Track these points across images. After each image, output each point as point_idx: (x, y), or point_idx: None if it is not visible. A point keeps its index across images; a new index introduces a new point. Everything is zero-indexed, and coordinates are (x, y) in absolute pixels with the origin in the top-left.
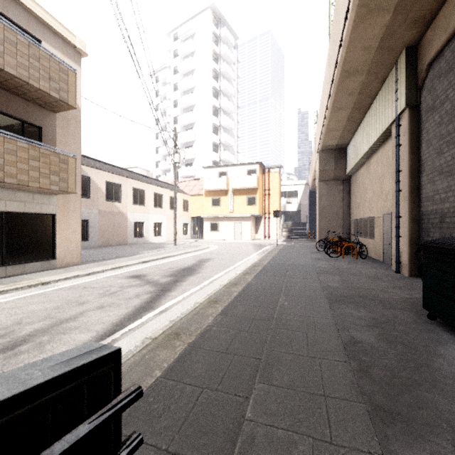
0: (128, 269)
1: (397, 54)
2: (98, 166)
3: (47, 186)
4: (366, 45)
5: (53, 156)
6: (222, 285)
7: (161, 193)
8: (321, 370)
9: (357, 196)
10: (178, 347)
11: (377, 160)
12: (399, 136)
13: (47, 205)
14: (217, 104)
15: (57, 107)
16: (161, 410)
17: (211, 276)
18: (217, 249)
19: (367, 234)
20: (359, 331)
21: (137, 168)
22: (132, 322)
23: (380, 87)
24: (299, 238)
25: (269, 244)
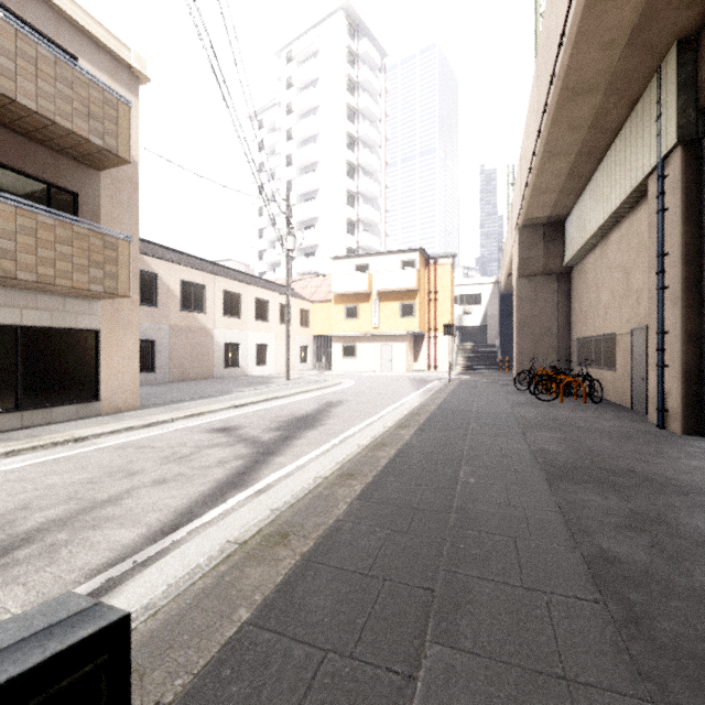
0: (211, 417)
1: (660, 54)
2: (170, 256)
3: (85, 285)
4: (607, 41)
5: (94, 237)
6: (362, 446)
7: (266, 299)
8: (552, 617)
9: (584, 300)
10: (284, 560)
11: (619, 239)
12: (663, 194)
13: (87, 316)
14: (353, 159)
15: (102, 161)
16: (243, 699)
17: (343, 431)
18: (354, 386)
19: (601, 362)
20: (612, 538)
21: (231, 262)
22: (209, 509)
23: (628, 115)
24: (485, 369)
25: (437, 378)
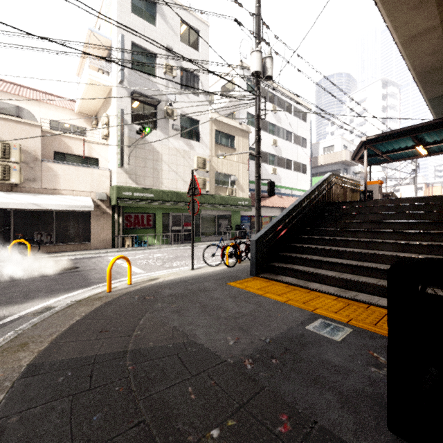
0: None
1: None
2: None
3: None
4: None
5: None
6: None
7: None
8: None
9: None
10: None
11: None
12: None
13: None
14: None
15: None
16: None
17: None
18: None
19: None
20: None
21: None
22: None
23: None
24: None
25: None
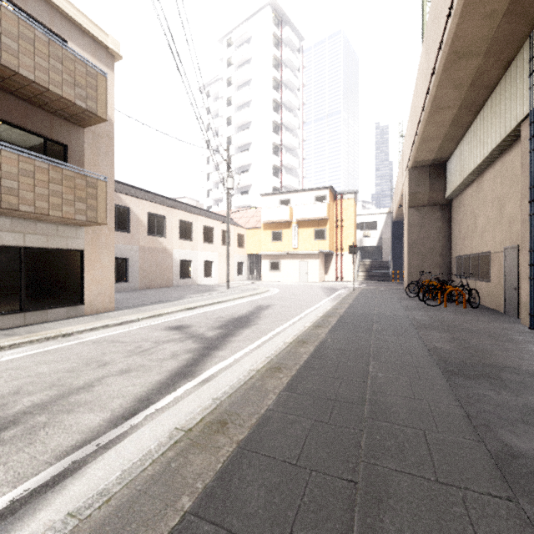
0: (169, 317)
1: (533, 21)
2: (139, 194)
3: (72, 215)
4: (488, 10)
5: (79, 178)
6: (287, 343)
7: (211, 226)
8: (470, 516)
9: (462, 225)
10: (223, 448)
11: (494, 175)
12: None
13: (74, 239)
14: (277, 119)
15: (85, 120)
16: None
17: (271, 330)
18: (279, 293)
19: (477, 275)
20: (512, 432)
21: (185, 199)
22: (162, 396)
23: (502, 74)
24: (380, 280)
25: (343, 287)
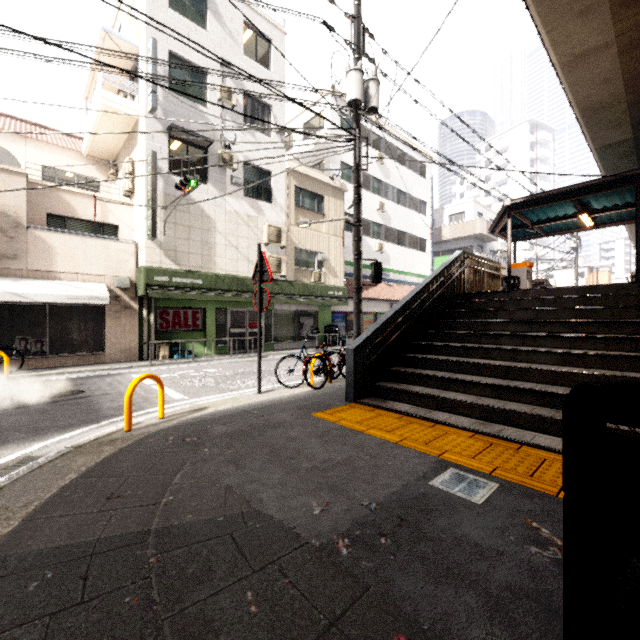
0: None
1: None
2: None
3: None
4: None
5: None
6: None
7: None
8: None
9: None
10: None
11: None
12: None
13: None
14: None
15: None
16: None
17: None
18: None
19: None
20: None
21: None
22: None
23: None
24: None
25: None
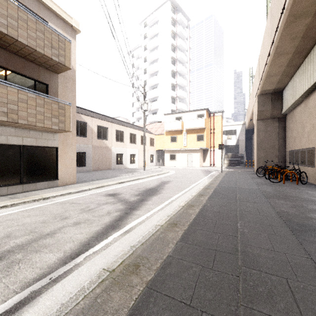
0: (108, 188)
1: None
2: (92, 115)
3: (50, 126)
4: None
5: (54, 103)
6: (181, 206)
7: (134, 133)
8: None
9: (294, 131)
10: (135, 287)
11: None
12: None
13: (52, 141)
14: (174, 69)
15: (58, 69)
16: None
17: (170, 197)
18: (175, 173)
19: (305, 162)
20: None
21: (120, 118)
22: (98, 242)
23: None
24: (238, 166)
25: (215, 170)
